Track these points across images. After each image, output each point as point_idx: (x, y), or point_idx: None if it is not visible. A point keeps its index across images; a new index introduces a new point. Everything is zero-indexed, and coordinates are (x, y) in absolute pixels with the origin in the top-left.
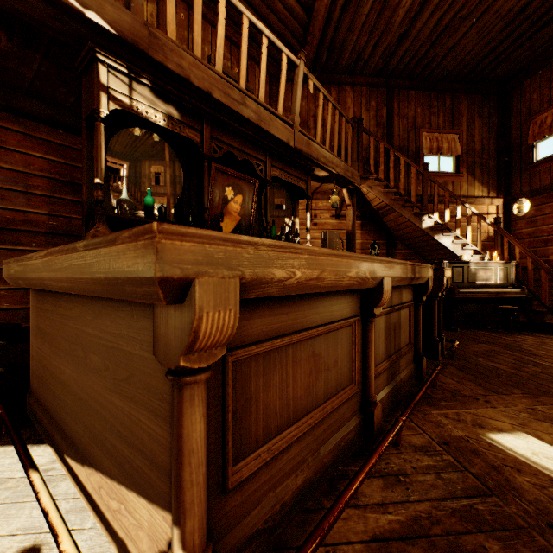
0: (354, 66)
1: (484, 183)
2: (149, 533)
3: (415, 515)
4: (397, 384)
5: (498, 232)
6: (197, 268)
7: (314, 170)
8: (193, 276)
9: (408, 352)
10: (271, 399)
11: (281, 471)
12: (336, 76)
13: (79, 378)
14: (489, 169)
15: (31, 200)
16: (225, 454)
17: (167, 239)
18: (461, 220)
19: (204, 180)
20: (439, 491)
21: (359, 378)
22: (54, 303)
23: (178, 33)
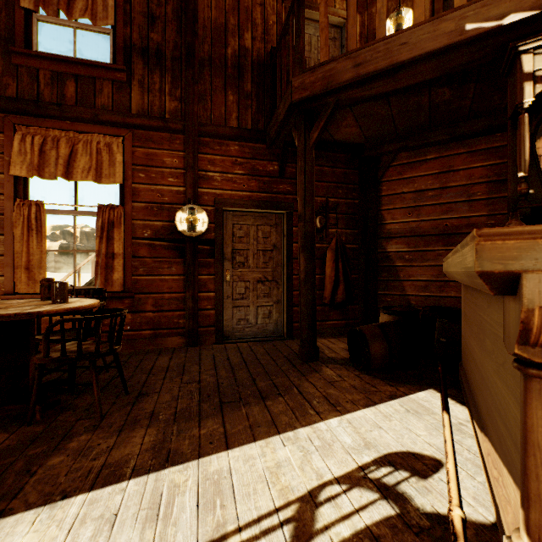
0: None
1: None
2: (513, 511)
3: None
4: None
5: None
6: (524, 263)
7: None
8: (519, 271)
9: None
10: None
11: None
12: None
13: (480, 358)
14: None
15: (471, 206)
16: None
17: (486, 241)
18: None
19: None
20: None
21: None
22: (470, 293)
23: None
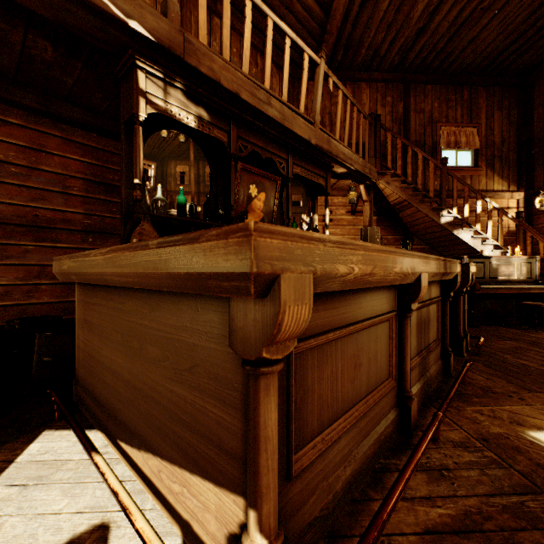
0: (370, 62)
1: (504, 177)
2: (217, 515)
3: (465, 510)
4: (427, 379)
5: (521, 226)
6: (282, 264)
7: (332, 167)
8: (279, 272)
9: (436, 347)
10: (324, 391)
11: (332, 461)
12: (352, 73)
13: (134, 368)
14: (509, 163)
15: (68, 200)
16: (290, 442)
17: (260, 237)
18: (480, 215)
19: (231, 178)
20: (486, 487)
21: (395, 372)
22: (104, 297)
23: None
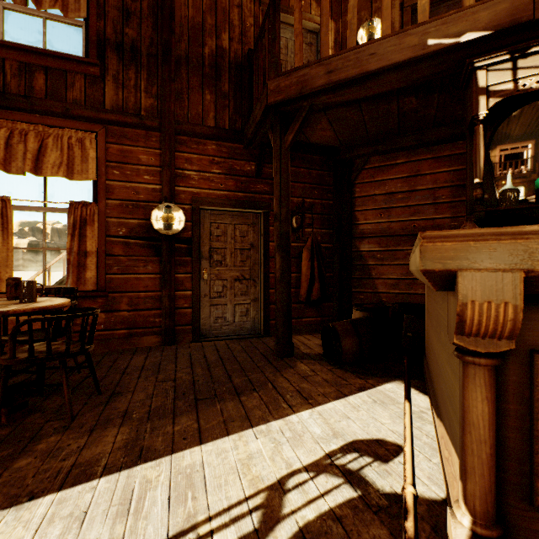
0: None
1: None
2: (458, 486)
3: None
4: None
5: None
6: (459, 262)
7: None
8: (455, 269)
9: None
10: None
11: None
12: None
13: (438, 349)
14: None
15: (437, 209)
16: (532, 462)
17: (428, 243)
18: None
19: None
20: None
21: None
22: (431, 290)
23: None
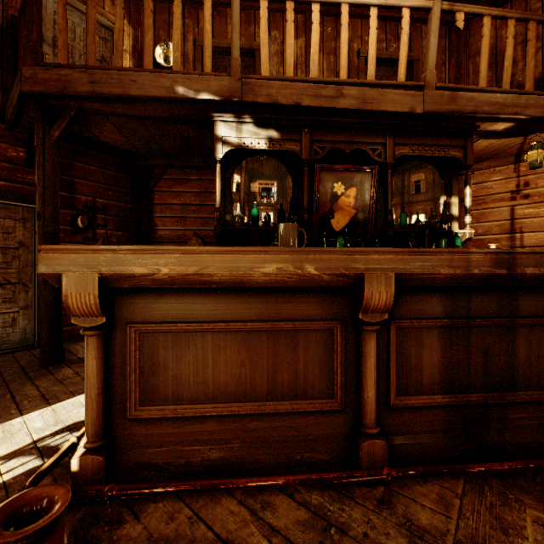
0: None
1: None
2: None
3: None
4: (483, 440)
5: None
6: (63, 267)
7: (476, 128)
8: (61, 272)
9: None
10: (183, 372)
11: (192, 435)
12: None
13: None
14: None
15: None
16: (127, 392)
17: (45, 253)
18: None
19: (303, 183)
20: None
21: (341, 395)
22: None
23: (325, 48)
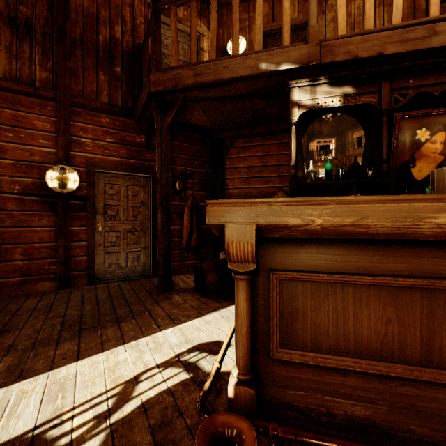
0: None
1: None
2: None
3: None
4: None
5: None
6: (226, 219)
7: None
8: (224, 223)
9: None
10: (322, 321)
11: (332, 386)
12: None
13: None
14: None
15: (281, 180)
16: (269, 333)
17: (211, 207)
18: None
19: (381, 134)
20: None
21: None
22: None
23: (385, 1)
